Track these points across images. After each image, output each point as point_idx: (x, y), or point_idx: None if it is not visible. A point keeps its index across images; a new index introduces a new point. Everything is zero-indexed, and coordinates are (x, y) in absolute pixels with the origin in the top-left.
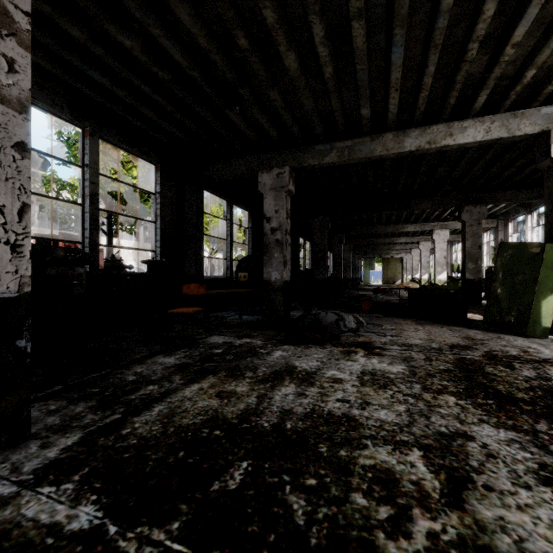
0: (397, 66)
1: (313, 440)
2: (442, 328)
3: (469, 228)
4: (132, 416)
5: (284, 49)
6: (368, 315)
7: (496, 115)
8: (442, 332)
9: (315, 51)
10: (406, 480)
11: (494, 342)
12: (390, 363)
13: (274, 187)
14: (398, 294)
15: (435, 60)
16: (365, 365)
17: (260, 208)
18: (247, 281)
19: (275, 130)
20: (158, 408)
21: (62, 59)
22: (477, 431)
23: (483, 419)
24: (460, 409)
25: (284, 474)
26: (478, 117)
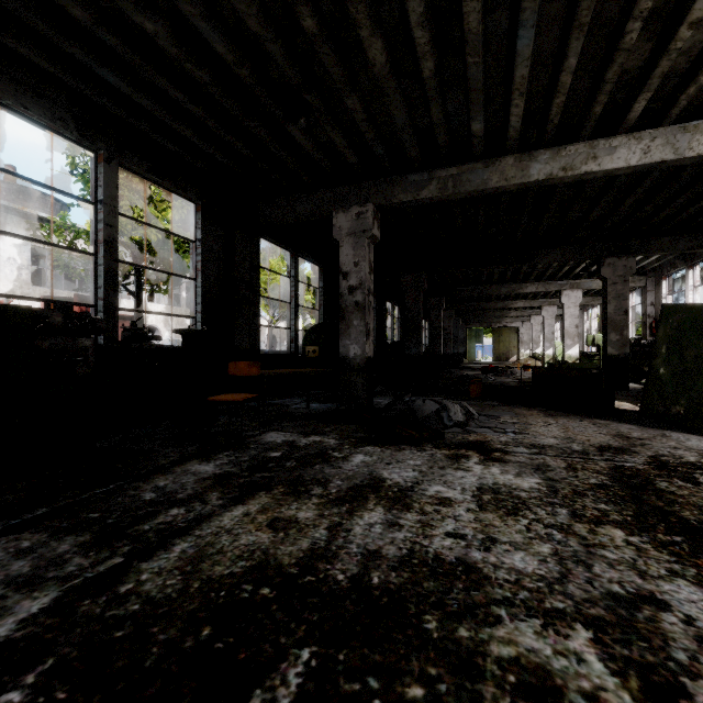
0: (523, 59)
1: (414, 606)
2: (582, 422)
3: (612, 287)
4: (140, 561)
5: (367, 34)
6: (479, 403)
7: (658, 129)
8: (583, 427)
9: (410, 38)
10: (574, 691)
11: (659, 442)
12: (518, 474)
13: (353, 232)
14: (515, 374)
15: (577, 49)
16: (483, 478)
17: (335, 262)
18: (317, 357)
19: (354, 153)
20: (180, 546)
21: (63, 53)
22: (670, 592)
23: (674, 570)
24: (636, 552)
25: (370, 676)
26: (633, 133)
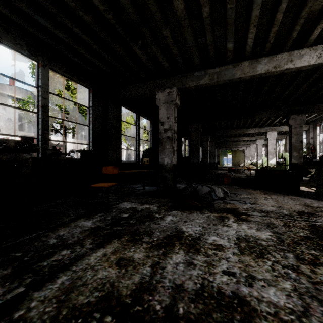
0: (257, 4)
1: None
2: (284, 197)
3: (294, 129)
4: (34, 291)
5: None
6: (229, 187)
7: None
8: (286, 200)
9: None
10: None
11: None
12: (258, 229)
13: (166, 102)
14: (244, 172)
15: None
16: (238, 231)
17: (157, 119)
18: (149, 164)
19: (166, 62)
20: (61, 279)
21: (17, 8)
22: None
23: None
24: None
25: None
26: (312, 47)
